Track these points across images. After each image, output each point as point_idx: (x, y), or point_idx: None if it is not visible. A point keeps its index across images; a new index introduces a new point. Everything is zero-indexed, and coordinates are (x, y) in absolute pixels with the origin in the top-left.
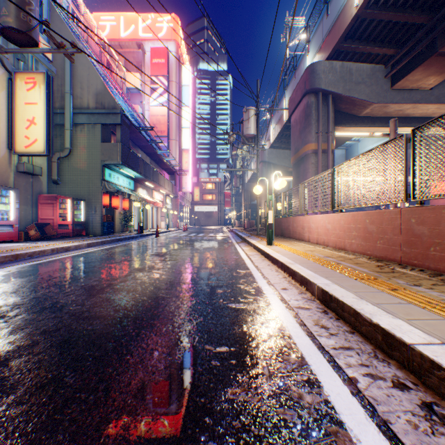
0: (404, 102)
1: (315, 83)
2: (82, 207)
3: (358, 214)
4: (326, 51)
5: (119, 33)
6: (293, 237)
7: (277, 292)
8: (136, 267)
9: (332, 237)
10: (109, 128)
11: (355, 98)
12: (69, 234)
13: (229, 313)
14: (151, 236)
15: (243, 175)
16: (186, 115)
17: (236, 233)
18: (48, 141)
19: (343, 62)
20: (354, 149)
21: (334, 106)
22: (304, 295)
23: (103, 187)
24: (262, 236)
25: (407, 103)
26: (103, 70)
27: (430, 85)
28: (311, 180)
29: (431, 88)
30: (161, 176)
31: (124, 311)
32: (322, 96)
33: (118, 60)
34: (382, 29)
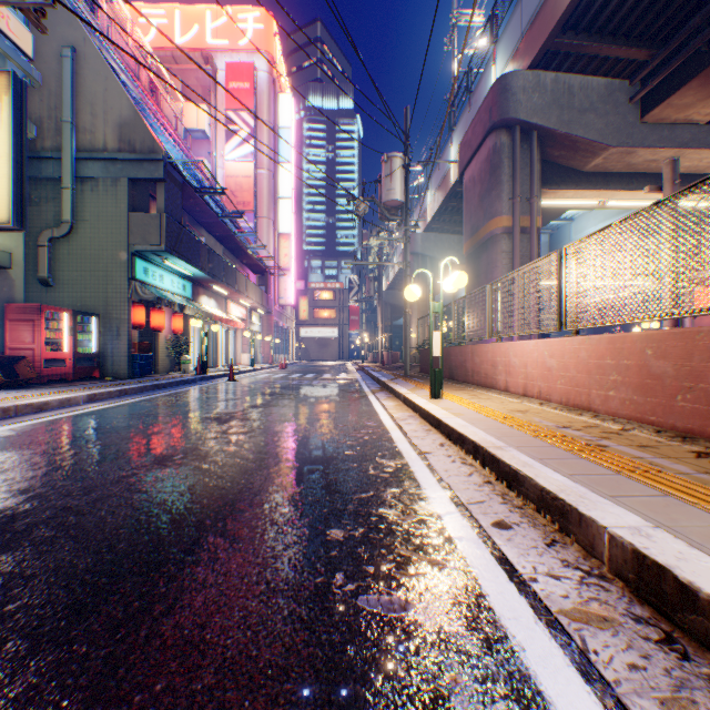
0: (662, 145)
1: (509, 110)
2: (93, 328)
3: (625, 338)
4: (528, 52)
5: (174, 37)
6: (473, 381)
7: (485, 537)
8: (158, 452)
9: (560, 384)
10: (145, 189)
11: (579, 137)
12: (65, 377)
13: (362, 652)
14: (220, 379)
15: (381, 277)
16: (286, 177)
17: (369, 374)
18: (16, 202)
19: (557, 73)
20: (564, 234)
21: (541, 152)
22: (565, 554)
23: (133, 292)
24: (416, 380)
25: (667, 148)
26: (139, 91)
27: (708, 117)
28: (513, 275)
29: (708, 122)
30: (242, 277)
31: (15, 650)
32: (520, 134)
33: (170, 81)
34: (630, 11)
